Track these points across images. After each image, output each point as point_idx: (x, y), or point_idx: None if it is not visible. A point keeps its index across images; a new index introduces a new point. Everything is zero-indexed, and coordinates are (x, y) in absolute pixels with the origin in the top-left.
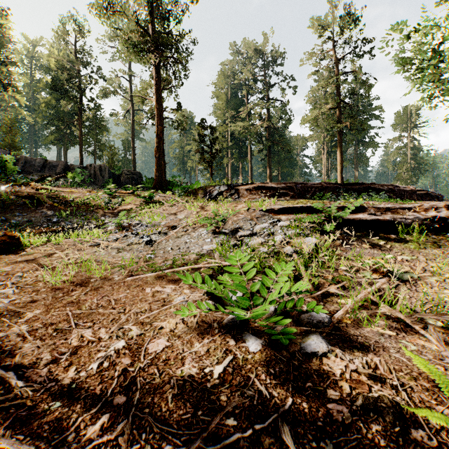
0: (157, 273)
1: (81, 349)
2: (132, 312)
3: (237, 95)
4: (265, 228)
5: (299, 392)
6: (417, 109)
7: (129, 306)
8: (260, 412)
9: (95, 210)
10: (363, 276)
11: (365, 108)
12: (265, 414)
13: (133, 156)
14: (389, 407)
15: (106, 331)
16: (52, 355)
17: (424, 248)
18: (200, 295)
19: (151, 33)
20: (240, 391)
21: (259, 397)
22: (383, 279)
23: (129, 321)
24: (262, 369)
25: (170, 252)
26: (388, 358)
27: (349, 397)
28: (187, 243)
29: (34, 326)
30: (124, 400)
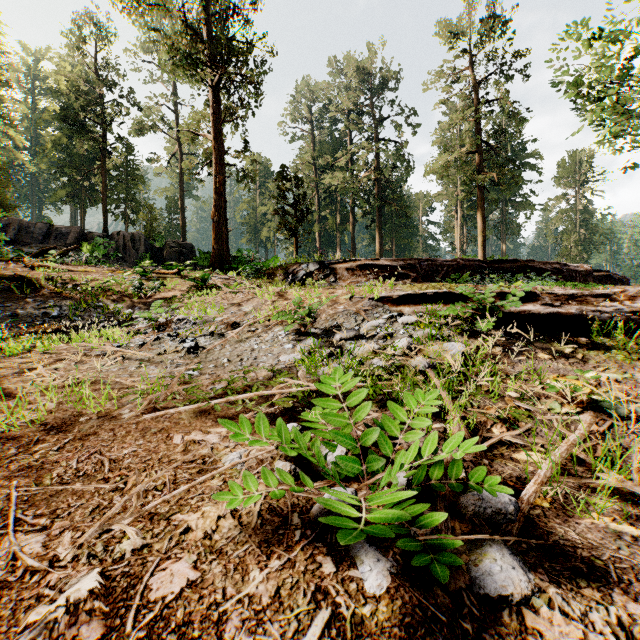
0: (198, 406)
1: (2, 592)
2: (136, 492)
3: (333, 134)
4: (379, 326)
5: None
6: (589, 156)
7: (135, 476)
8: None
9: (119, 298)
10: (548, 408)
11: (515, 154)
12: None
13: (182, 221)
14: None
15: (74, 539)
16: None
17: (637, 359)
18: (271, 448)
19: (207, 38)
20: None
21: None
22: (586, 415)
23: (127, 512)
24: None
25: (226, 366)
26: None
27: None
28: (255, 350)
29: None
30: None
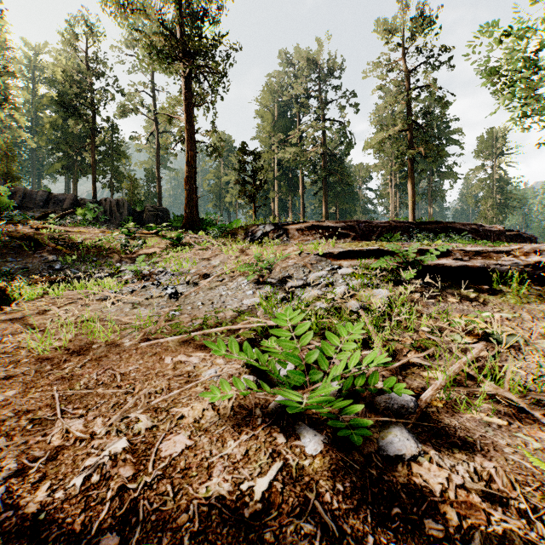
0: (181, 337)
1: (63, 451)
2: (143, 393)
3: (286, 115)
4: (322, 277)
5: (382, 523)
6: (504, 133)
7: (140, 384)
8: None
9: (109, 254)
10: (451, 339)
11: (441, 131)
12: None
13: (159, 189)
14: None
15: (104, 422)
16: (19, 462)
17: (527, 302)
18: (238, 366)
19: (180, 36)
20: (294, 524)
21: (324, 534)
22: (479, 344)
23: (138, 406)
24: (325, 484)
25: (201, 307)
26: (504, 463)
27: (458, 532)
28: (223, 296)
29: (1, 415)
30: (116, 543)
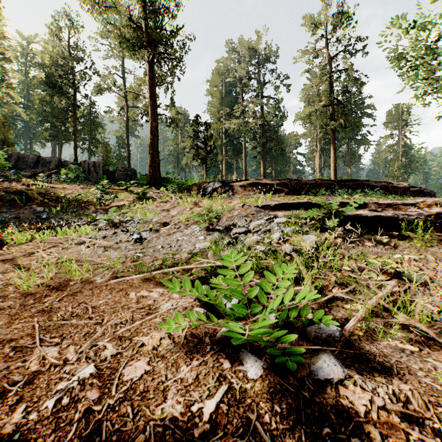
0: (144, 275)
1: (39, 376)
2: (110, 324)
3: (231, 93)
4: (261, 225)
5: (314, 441)
6: (408, 108)
7: (108, 316)
8: None
9: (87, 206)
10: (369, 277)
11: (357, 106)
12: None
13: (128, 153)
14: None
15: (76, 349)
16: (1, 385)
17: (430, 246)
18: (191, 300)
19: (145, 29)
20: None
21: None
22: (392, 281)
23: (105, 335)
24: (264, 405)
25: (161, 250)
26: (418, 386)
27: None
28: (179, 240)
29: None
30: None
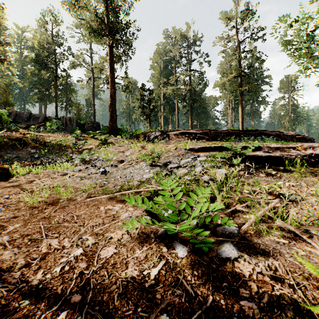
0: (109, 196)
1: (48, 255)
2: (89, 225)
3: (168, 67)
4: (188, 162)
5: (217, 290)
6: (296, 78)
7: (87, 221)
8: (187, 308)
9: (66, 149)
10: (260, 197)
11: (258, 76)
12: (191, 310)
13: (94, 111)
14: (289, 304)
15: (69, 240)
16: (25, 260)
17: (304, 176)
18: (141, 212)
19: (106, 22)
20: (171, 290)
21: (187, 295)
22: (276, 200)
23: (87, 232)
24: (188, 271)
25: (119, 179)
26: (284, 262)
27: (256, 295)
28: (132, 173)
29: (13, 237)
30: (79, 299)
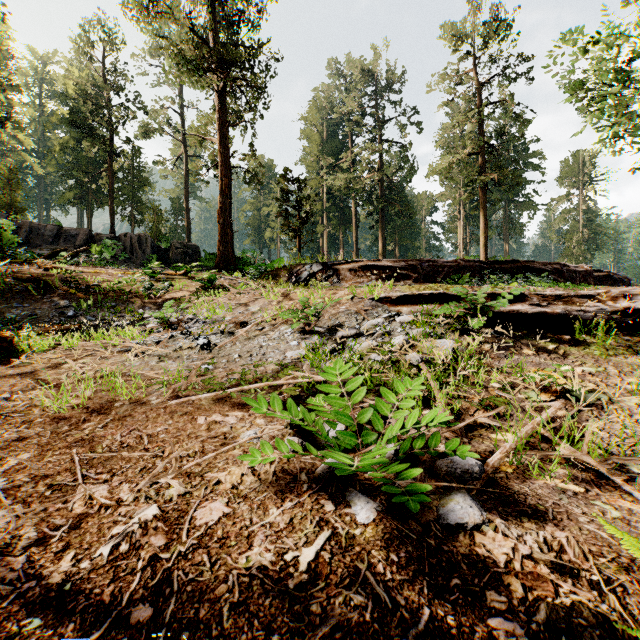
0: (216, 394)
1: (86, 519)
2: (174, 456)
3: (336, 135)
4: (378, 325)
5: (439, 596)
6: (593, 156)
7: (170, 447)
8: (377, 634)
9: (130, 299)
10: (525, 397)
11: (518, 154)
12: (385, 639)
13: (187, 222)
14: (592, 626)
15: (131, 488)
16: (39, 530)
17: (613, 354)
18: (281, 427)
19: (213, 44)
20: (343, 595)
21: (375, 606)
22: (557, 402)
23: (168, 471)
24: (377, 554)
25: (238, 361)
26: (578, 533)
27: (522, 605)
28: (263, 347)
29: (16, 480)
30: (149, 614)
